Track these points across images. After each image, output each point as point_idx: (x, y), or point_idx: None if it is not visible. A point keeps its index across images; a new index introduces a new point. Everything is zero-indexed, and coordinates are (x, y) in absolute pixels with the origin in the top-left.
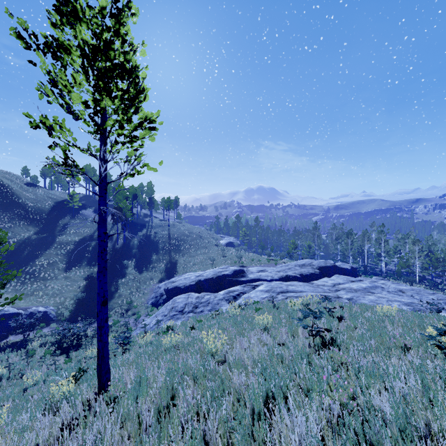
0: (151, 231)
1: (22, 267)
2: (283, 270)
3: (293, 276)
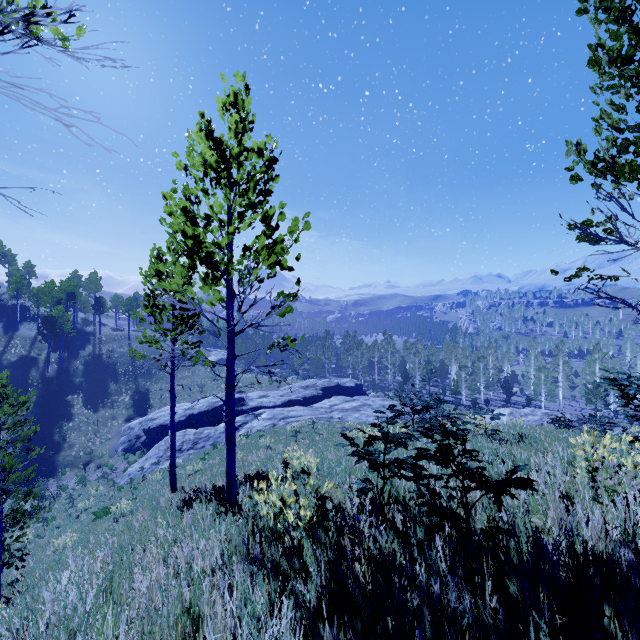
0: (101, 347)
1: None
2: (287, 394)
3: (296, 400)
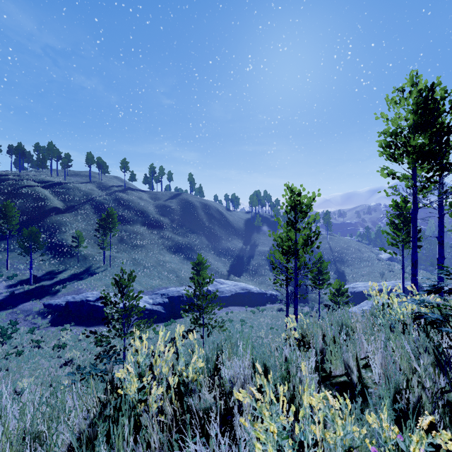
0: None
1: (247, 266)
2: None
3: None
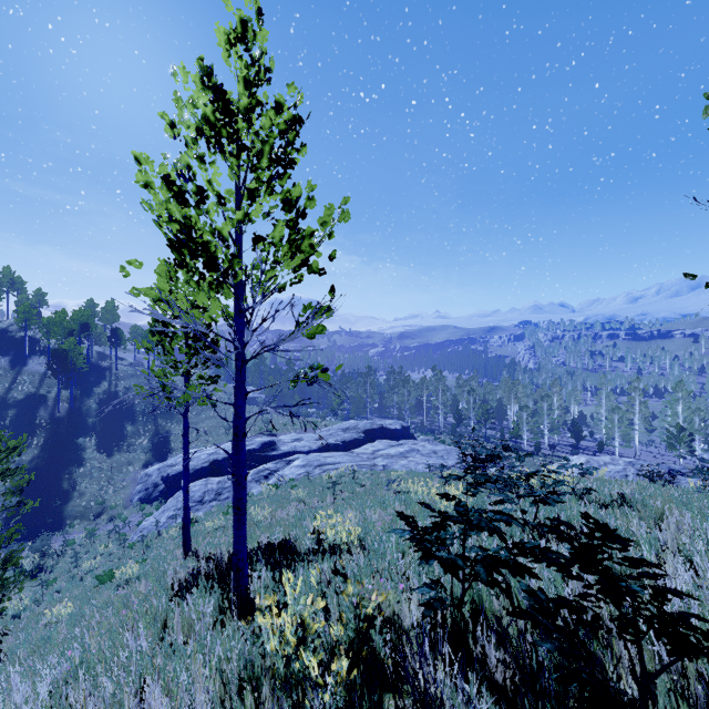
0: (117, 384)
1: None
2: (324, 437)
3: (334, 444)
